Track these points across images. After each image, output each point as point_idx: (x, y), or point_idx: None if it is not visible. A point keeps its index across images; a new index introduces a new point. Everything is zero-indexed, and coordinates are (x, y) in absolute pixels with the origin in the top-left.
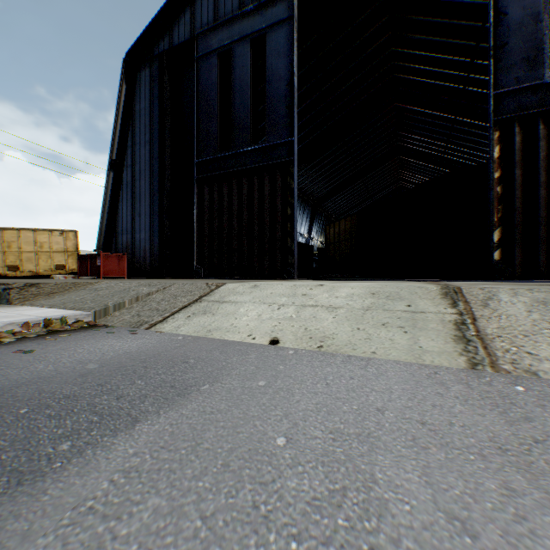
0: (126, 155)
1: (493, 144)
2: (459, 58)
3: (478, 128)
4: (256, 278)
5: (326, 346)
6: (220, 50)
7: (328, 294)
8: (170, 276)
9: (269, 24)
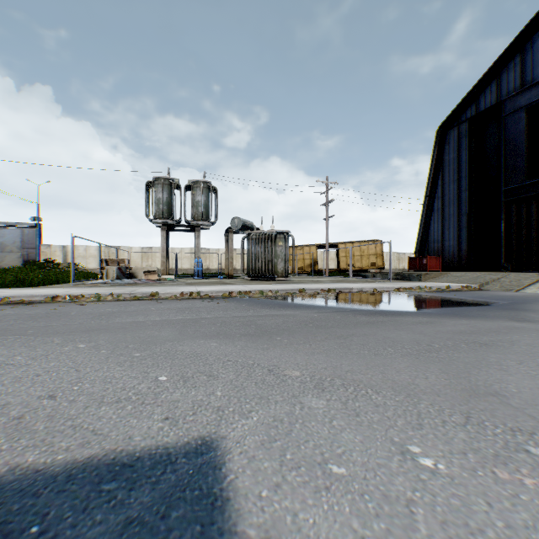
0: (436, 191)
1: None
2: None
3: None
4: None
5: None
6: (527, 106)
7: None
8: (475, 270)
9: None
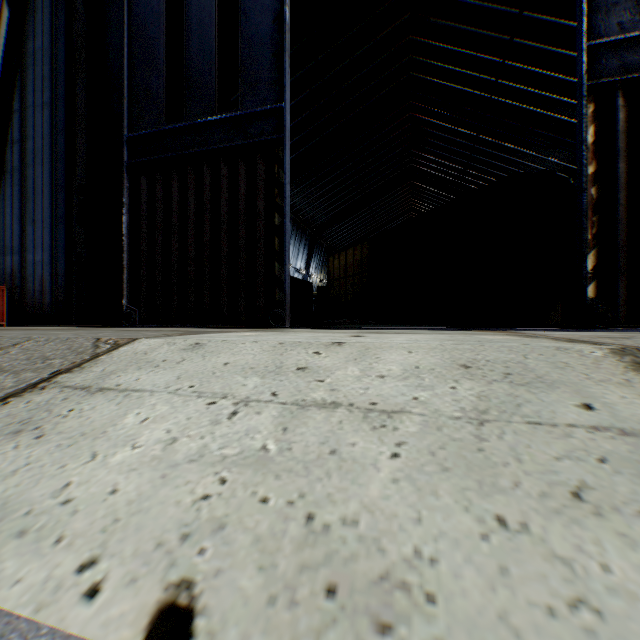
0: (12, 125)
1: (586, 123)
2: (488, 57)
3: (501, 150)
4: (224, 326)
5: None
6: None
7: (359, 367)
8: (86, 322)
9: None
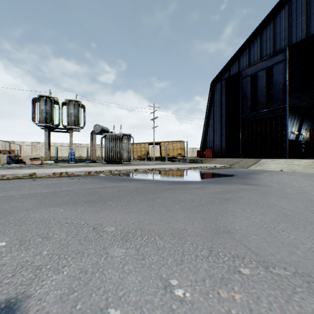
0: (211, 115)
1: None
2: None
3: None
4: (268, 158)
5: (294, 171)
6: (251, 75)
7: (297, 162)
8: (229, 157)
9: (274, 63)
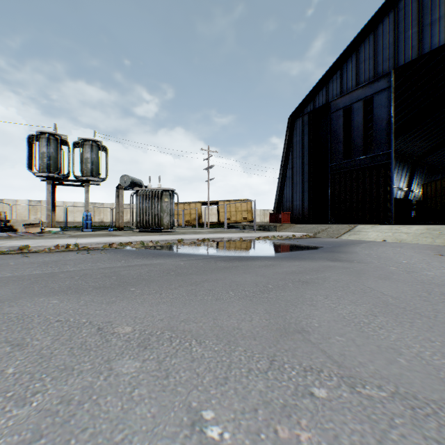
0: (288, 164)
1: None
2: None
3: None
4: (367, 224)
5: (401, 241)
6: (344, 108)
7: (406, 229)
8: (313, 223)
9: (375, 92)
